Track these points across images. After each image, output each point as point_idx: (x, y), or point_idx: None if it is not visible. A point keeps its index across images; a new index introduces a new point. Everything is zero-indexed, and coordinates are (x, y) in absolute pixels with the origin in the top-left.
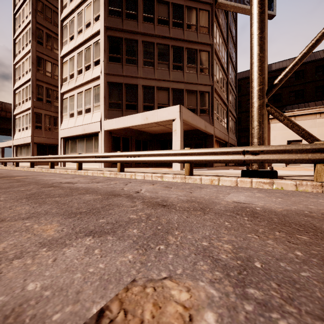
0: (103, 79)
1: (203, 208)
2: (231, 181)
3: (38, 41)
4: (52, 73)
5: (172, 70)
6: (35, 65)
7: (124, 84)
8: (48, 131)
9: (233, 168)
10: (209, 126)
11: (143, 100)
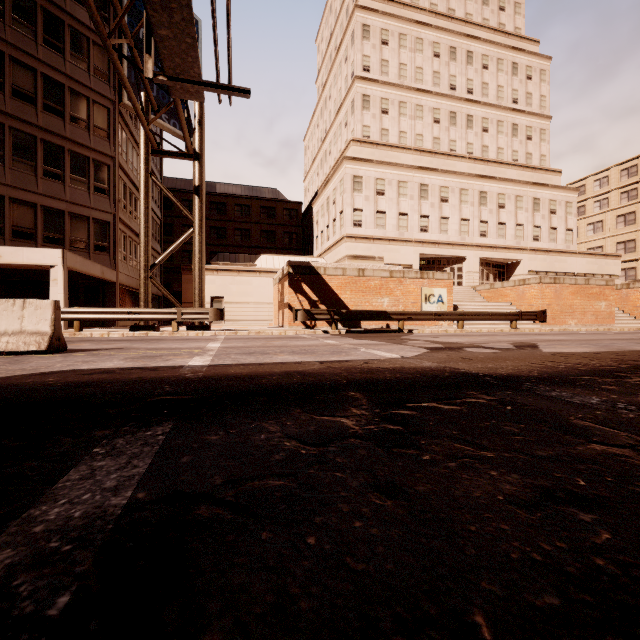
0: None
1: (90, 340)
2: (119, 335)
3: None
4: None
5: (44, 178)
6: None
7: None
8: None
9: None
10: (110, 272)
11: None
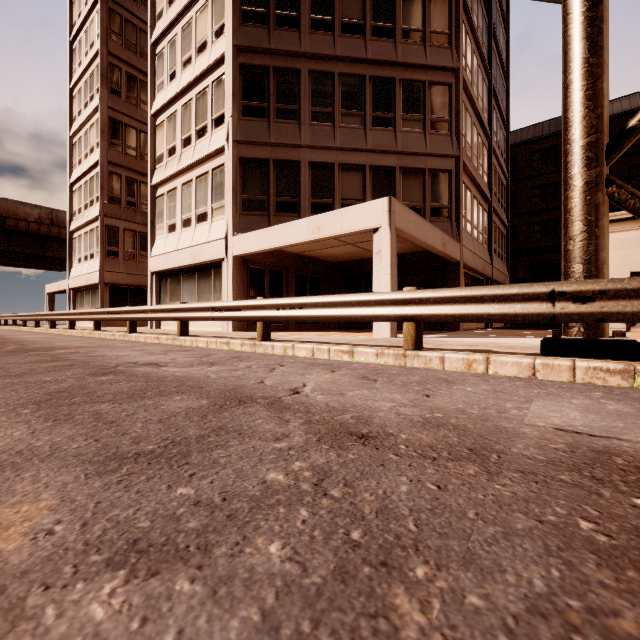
0: (230, 152)
1: (477, 450)
2: (518, 366)
3: (112, 89)
4: (138, 150)
5: (372, 128)
6: (106, 134)
7: (272, 162)
8: (131, 262)
9: (506, 334)
10: (452, 244)
11: (310, 194)
